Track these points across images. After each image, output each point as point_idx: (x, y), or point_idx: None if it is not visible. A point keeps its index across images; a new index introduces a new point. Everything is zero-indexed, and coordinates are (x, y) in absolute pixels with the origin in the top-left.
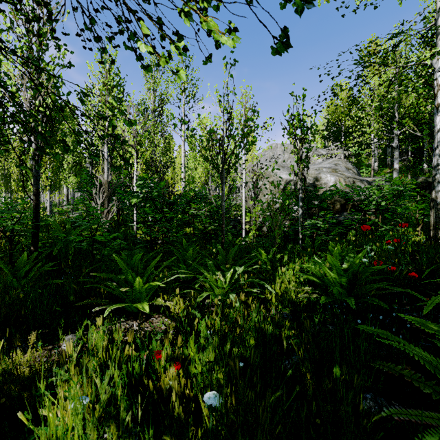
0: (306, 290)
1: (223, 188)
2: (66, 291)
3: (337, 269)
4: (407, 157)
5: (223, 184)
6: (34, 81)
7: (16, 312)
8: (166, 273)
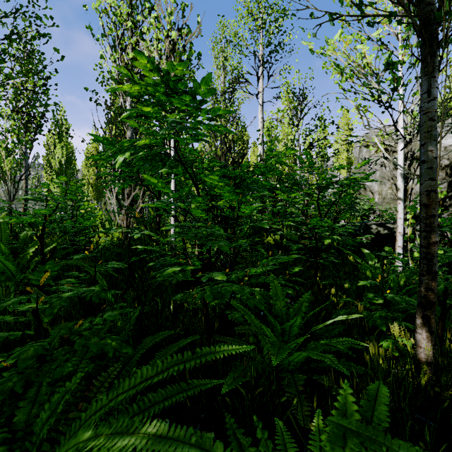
0: None
1: (430, 88)
2: None
3: None
4: None
5: (433, 74)
6: None
7: None
8: None
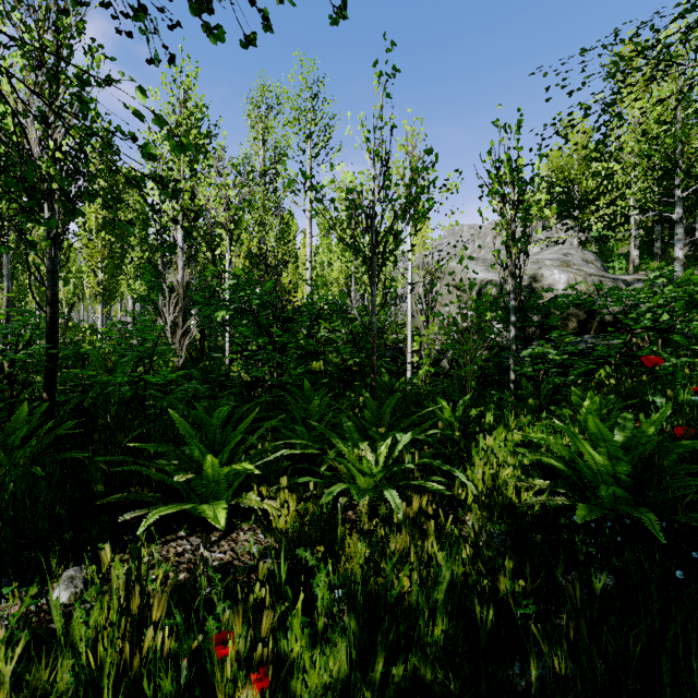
0: (538, 485)
1: (373, 291)
2: (90, 474)
3: (609, 447)
4: None
5: (374, 285)
6: None
7: None
8: (266, 446)
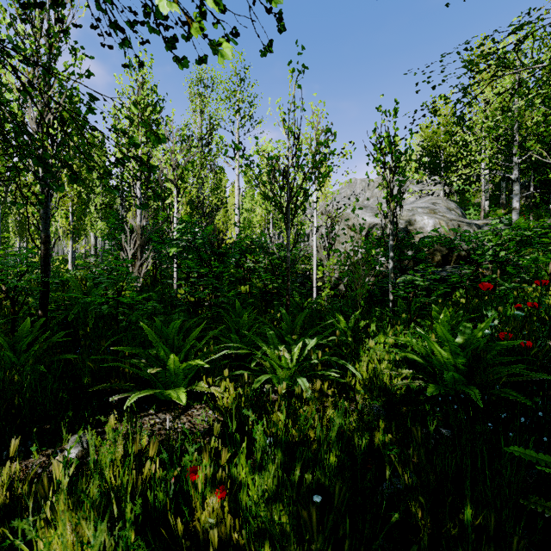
0: (404, 374)
1: (288, 233)
2: (80, 370)
3: (451, 346)
4: (531, 192)
5: (288, 229)
6: (20, 79)
7: (8, 401)
8: (212, 348)
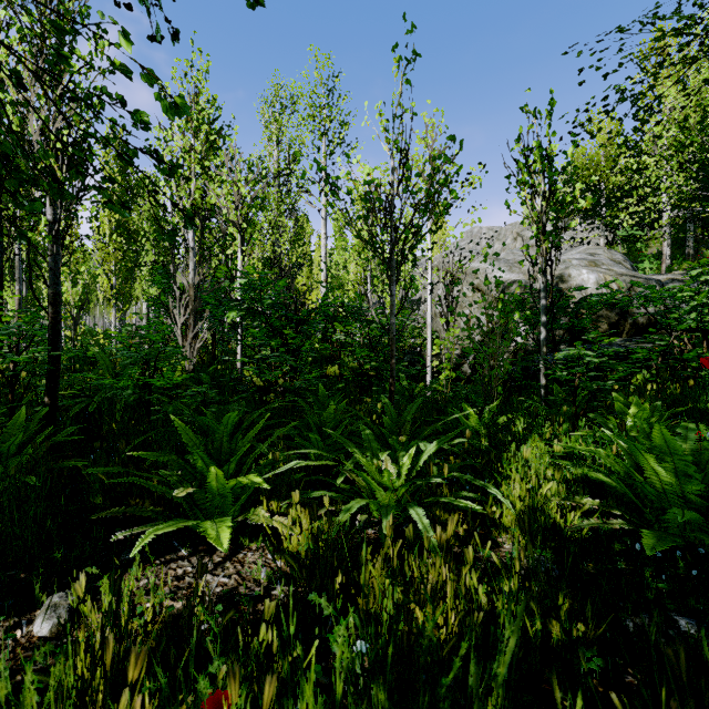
0: (587, 505)
1: (392, 290)
2: (89, 485)
3: (677, 462)
4: None
5: (393, 284)
6: None
7: None
8: (277, 456)
